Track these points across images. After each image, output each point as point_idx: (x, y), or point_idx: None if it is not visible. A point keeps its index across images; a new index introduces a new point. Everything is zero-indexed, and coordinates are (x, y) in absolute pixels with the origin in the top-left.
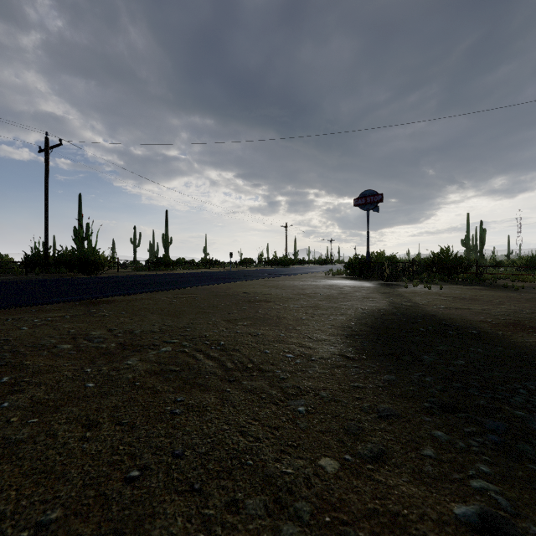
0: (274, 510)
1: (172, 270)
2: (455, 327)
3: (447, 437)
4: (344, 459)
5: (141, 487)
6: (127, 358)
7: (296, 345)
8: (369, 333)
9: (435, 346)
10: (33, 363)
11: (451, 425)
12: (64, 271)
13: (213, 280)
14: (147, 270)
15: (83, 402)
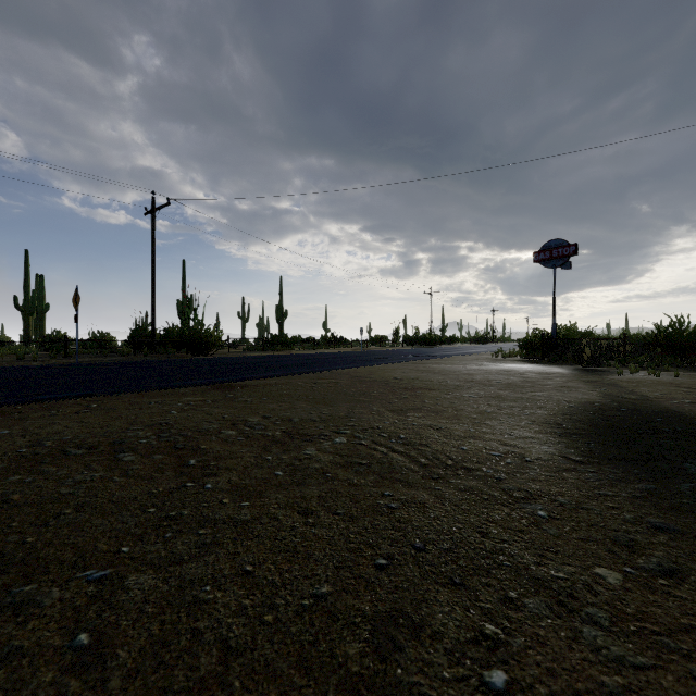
0: (560, 612)
1: (291, 351)
2: None
3: None
4: (625, 571)
5: (396, 575)
6: (302, 448)
7: (496, 442)
8: (590, 432)
9: None
10: (210, 448)
11: None
12: (171, 352)
13: (349, 363)
14: (261, 351)
15: (282, 489)
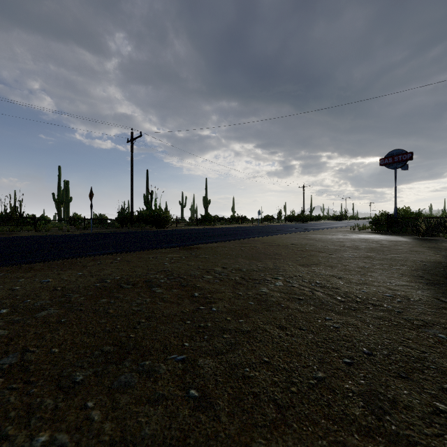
0: None
1: (214, 225)
2: None
3: None
4: None
5: (361, 369)
6: (257, 288)
7: (384, 288)
8: None
9: None
10: (202, 286)
11: None
12: (143, 226)
13: (257, 233)
14: (196, 225)
15: (259, 313)
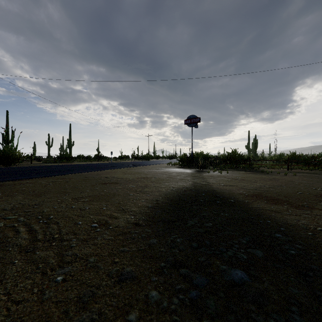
0: None
1: (71, 162)
2: (222, 198)
3: (158, 297)
4: None
5: None
6: None
7: (107, 216)
8: (166, 204)
9: (201, 212)
10: None
11: (170, 283)
12: None
13: (90, 169)
14: (54, 163)
15: None
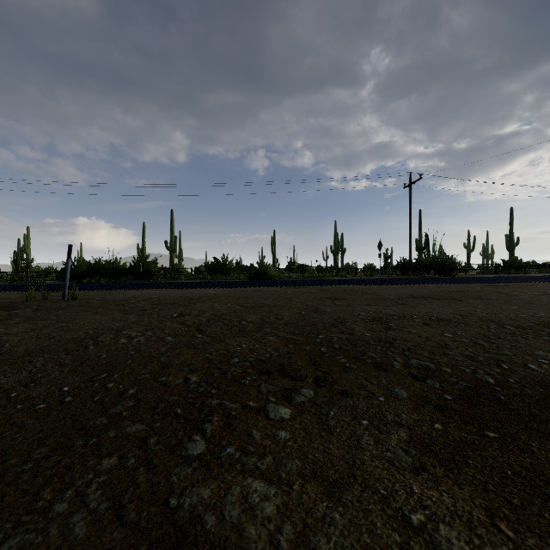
0: None
1: (525, 274)
2: None
3: None
4: None
5: None
6: None
7: None
8: None
9: None
10: (512, 293)
11: None
12: (423, 274)
13: None
14: (494, 274)
15: (547, 299)
